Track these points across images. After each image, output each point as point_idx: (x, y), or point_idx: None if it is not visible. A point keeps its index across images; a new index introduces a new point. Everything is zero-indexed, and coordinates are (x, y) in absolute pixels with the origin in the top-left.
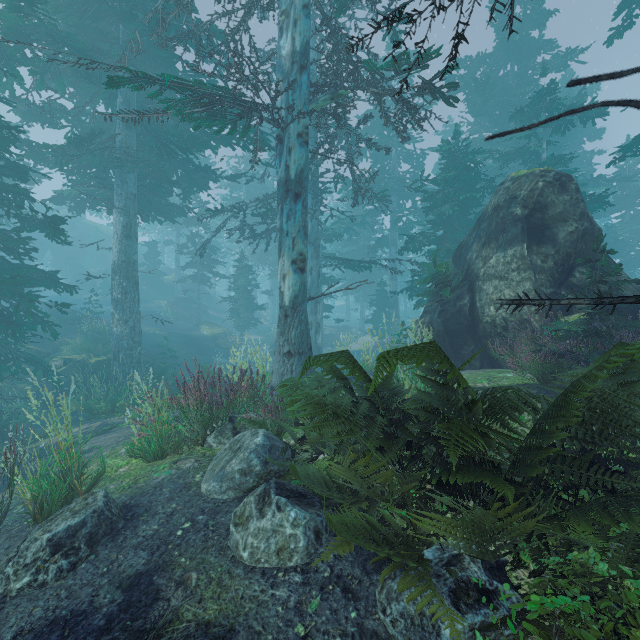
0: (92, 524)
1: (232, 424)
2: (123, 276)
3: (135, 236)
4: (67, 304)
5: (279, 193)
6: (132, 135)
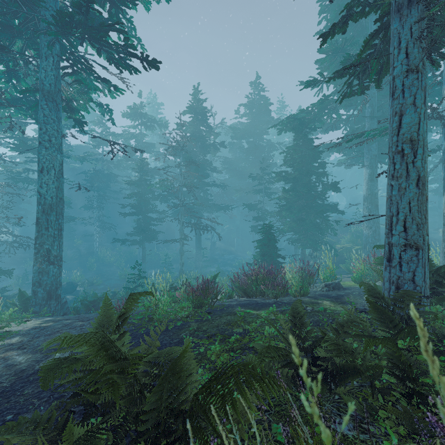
0: (334, 285)
1: None
2: (368, 202)
3: (375, 179)
4: (339, 221)
5: (443, 157)
6: (374, 122)
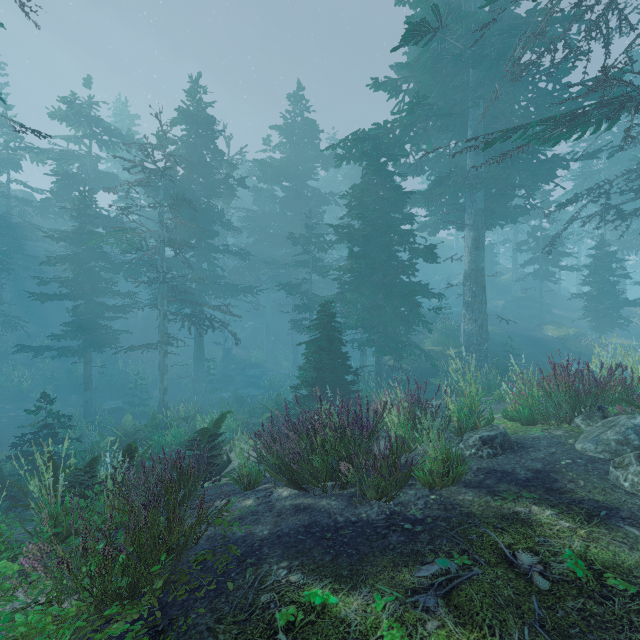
0: (500, 439)
1: (601, 413)
2: (472, 282)
3: (482, 246)
4: (440, 308)
5: None
6: (479, 159)
